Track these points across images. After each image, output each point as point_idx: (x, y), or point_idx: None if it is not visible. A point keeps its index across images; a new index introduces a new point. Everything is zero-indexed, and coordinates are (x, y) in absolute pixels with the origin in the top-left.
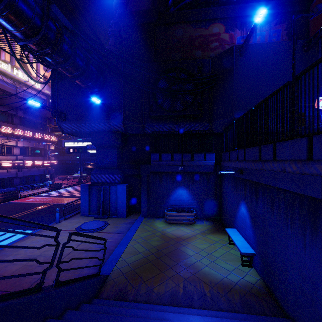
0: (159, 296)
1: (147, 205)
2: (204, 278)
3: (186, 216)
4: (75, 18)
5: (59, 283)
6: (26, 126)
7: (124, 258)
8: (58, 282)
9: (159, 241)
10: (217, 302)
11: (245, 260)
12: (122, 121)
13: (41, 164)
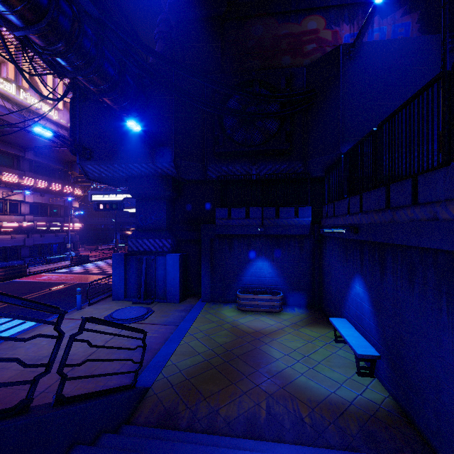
0: (228, 422)
1: (210, 284)
2: (298, 394)
3: (269, 300)
4: (101, 1)
5: (62, 400)
6: (38, 173)
7: (174, 362)
8: (61, 397)
9: (228, 337)
10: (321, 432)
11: (362, 367)
12: (173, 159)
13: (60, 228)
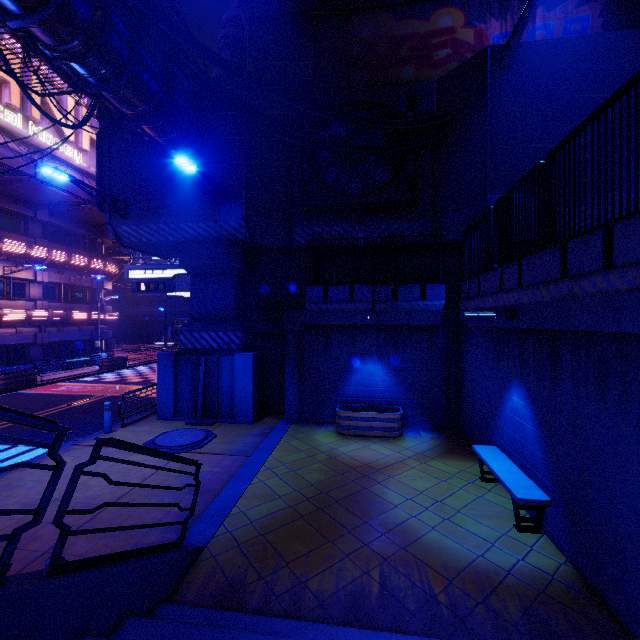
0: (321, 600)
1: (297, 397)
2: (428, 558)
3: (383, 420)
4: None
5: (62, 566)
6: (55, 240)
7: (243, 509)
8: (59, 562)
9: (324, 473)
10: (465, 618)
11: (524, 518)
12: (244, 216)
13: (85, 319)
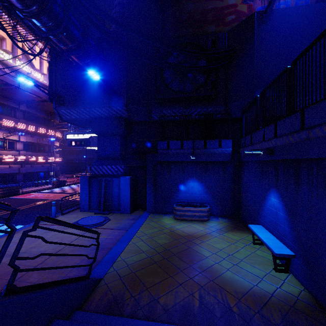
0: (166, 310)
1: (153, 199)
2: (226, 286)
3: (199, 212)
4: None
5: (14, 290)
6: (29, 120)
7: (123, 258)
8: (12, 287)
9: (167, 239)
10: (248, 321)
11: (279, 264)
12: (125, 104)
13: (45, 161)
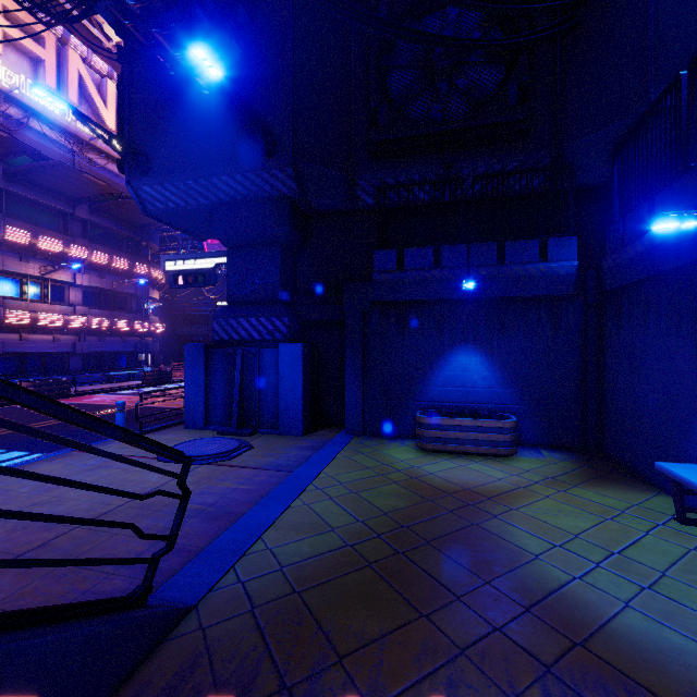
0: None
1: (361, 400)
2: (646, 673)
3: (487, 430)
4: None
5: None
6: (97, 242)
7: (271, 545)
8: None
9: (402, 498)
10: None
11: None
12: (291, 159)
13: (128, 329)
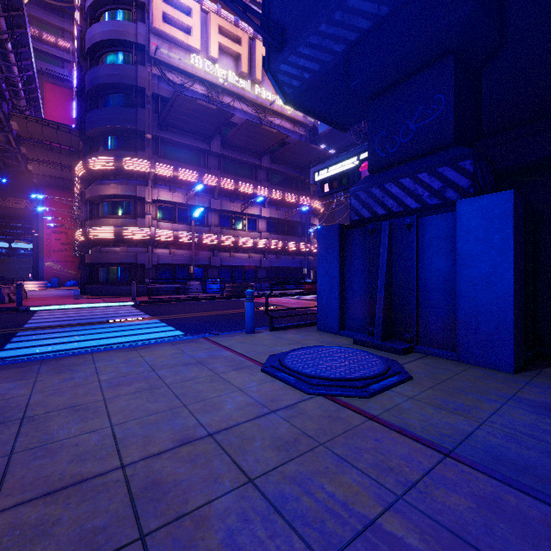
0: None
1: None
2: None
3: None
4: None
5: None
6: (275, 184)
7: None
8: None
9: None
10: None
11: None
12: None
13: (295, 249)
